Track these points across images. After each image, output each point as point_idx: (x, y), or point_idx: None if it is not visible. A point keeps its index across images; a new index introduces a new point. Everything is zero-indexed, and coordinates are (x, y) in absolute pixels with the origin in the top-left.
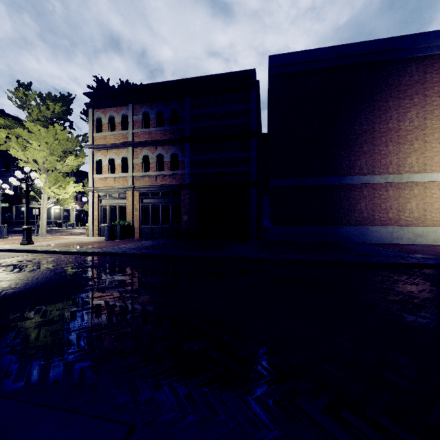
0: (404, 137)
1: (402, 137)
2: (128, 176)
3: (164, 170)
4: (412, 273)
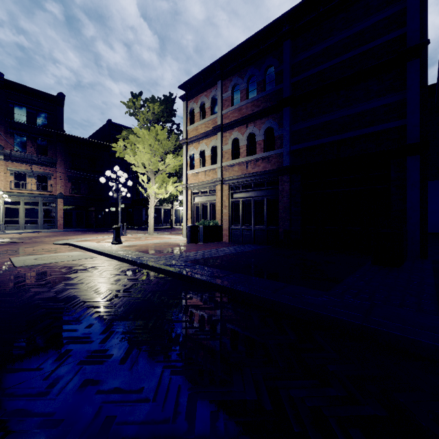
0: None
1: None
2: (217, 167)
3: (256, 153)
4: None
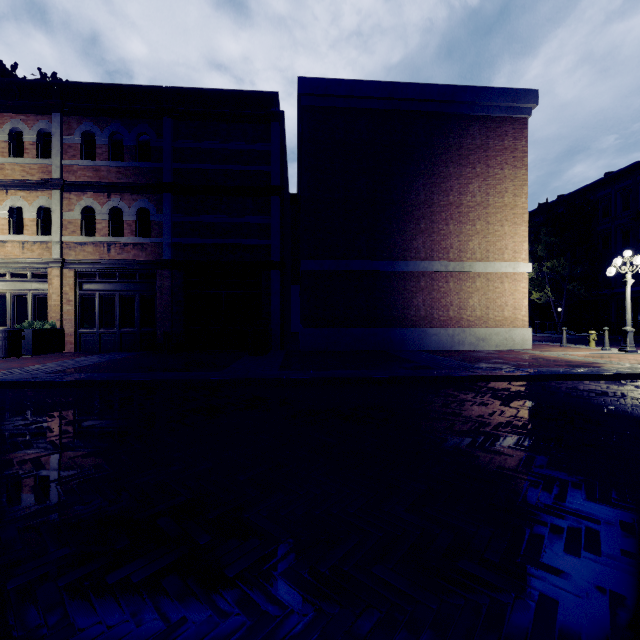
0: (466, 215)
1: (464, 215)
2: (51, 241)
3: (125, 236)
4: (479, 389)
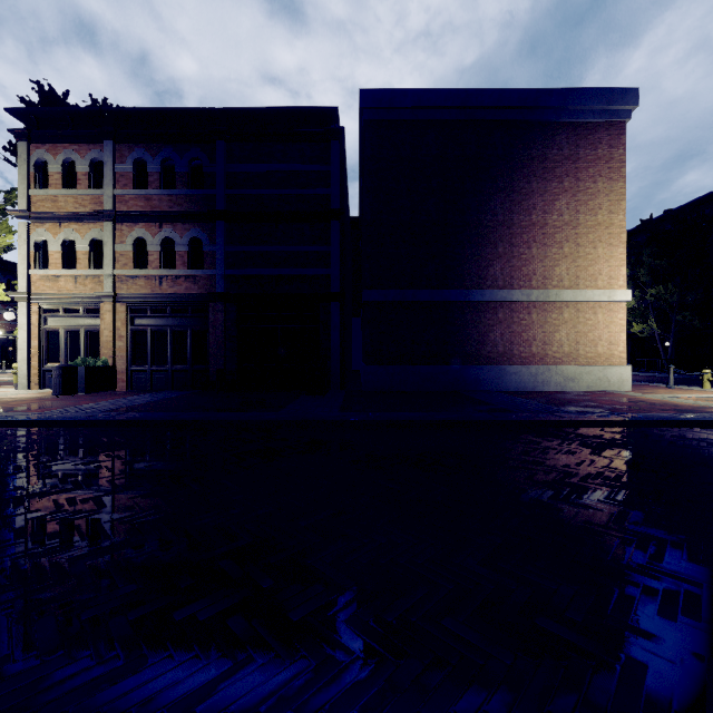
0: (552, 237)
1: (549, 237)
2: (103, 275)
3: (176, 268)
4: (566, 435)
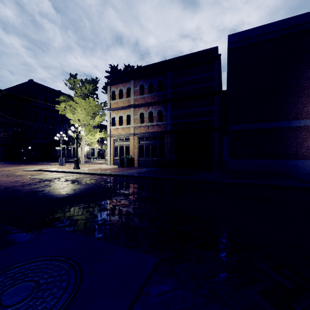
0: None
1: None
2: (130, 126)
3: (153, 122)
4: None
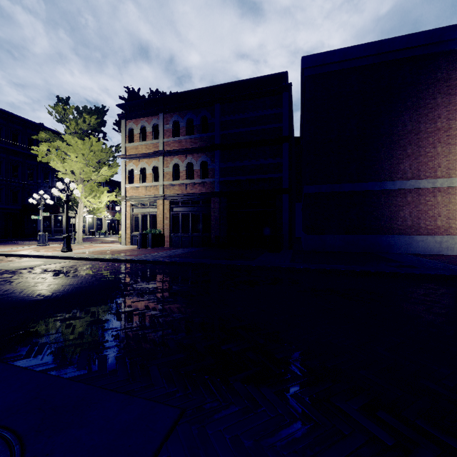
0: (455, 137)
1: (453, 137)
2: (158, 185)
3: (194, 179)
4: None
